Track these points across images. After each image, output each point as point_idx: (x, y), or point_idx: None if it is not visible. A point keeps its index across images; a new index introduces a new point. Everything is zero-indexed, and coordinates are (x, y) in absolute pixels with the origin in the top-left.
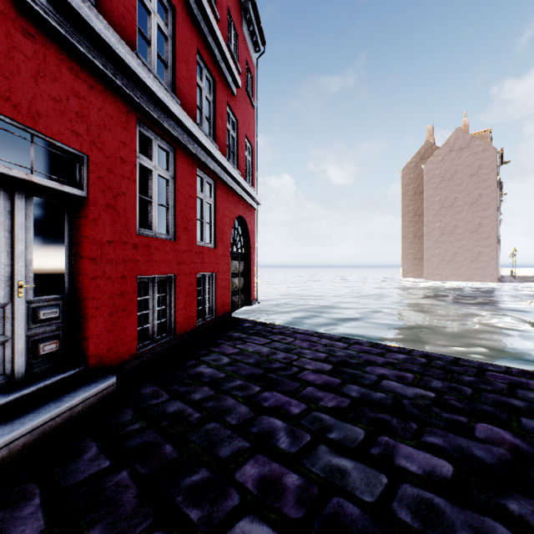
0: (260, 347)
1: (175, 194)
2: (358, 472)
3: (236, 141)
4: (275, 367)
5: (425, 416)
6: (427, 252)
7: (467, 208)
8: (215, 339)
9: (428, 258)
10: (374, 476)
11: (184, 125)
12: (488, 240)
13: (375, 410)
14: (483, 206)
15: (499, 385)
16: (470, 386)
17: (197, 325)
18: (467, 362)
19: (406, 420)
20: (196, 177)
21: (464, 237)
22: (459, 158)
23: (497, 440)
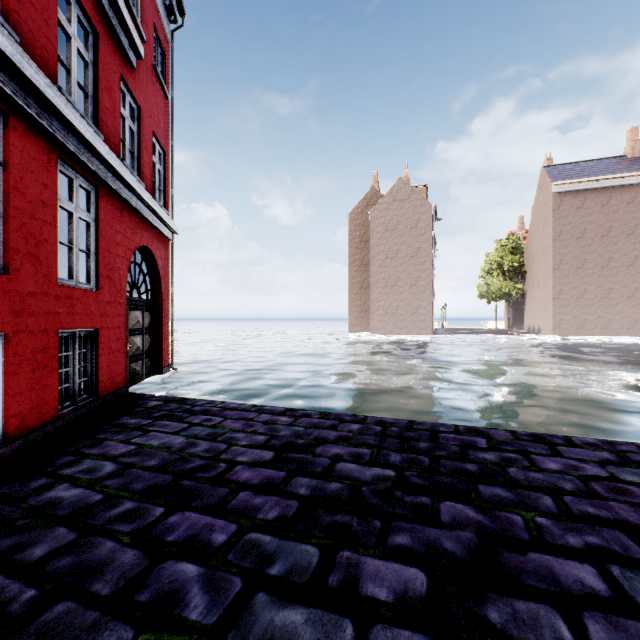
0: (171, 437)
1: (8, 194)
2: (313, 628)
3: (137, 137)
4: (193, 467)
5: (389, 506)
6: (373, 304)
7: (408, 260)
8: (95, 432)
9: (374, 310)
10: (335, 628)
11: (27, 78)
12: (425, 294)
13: (331, 510)
14: (421, 260)
15: (452, 448)
16: (427, 455)
17: (59, 415)
18: (421, 425)
19: (369, 518)
20: (57, 173)
21: (405, 290)
22: (401, 209)
23: (463, 520)
